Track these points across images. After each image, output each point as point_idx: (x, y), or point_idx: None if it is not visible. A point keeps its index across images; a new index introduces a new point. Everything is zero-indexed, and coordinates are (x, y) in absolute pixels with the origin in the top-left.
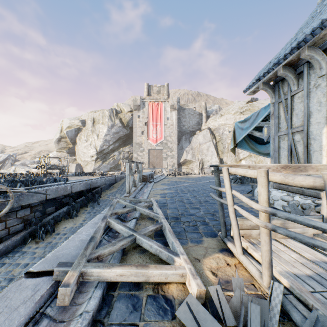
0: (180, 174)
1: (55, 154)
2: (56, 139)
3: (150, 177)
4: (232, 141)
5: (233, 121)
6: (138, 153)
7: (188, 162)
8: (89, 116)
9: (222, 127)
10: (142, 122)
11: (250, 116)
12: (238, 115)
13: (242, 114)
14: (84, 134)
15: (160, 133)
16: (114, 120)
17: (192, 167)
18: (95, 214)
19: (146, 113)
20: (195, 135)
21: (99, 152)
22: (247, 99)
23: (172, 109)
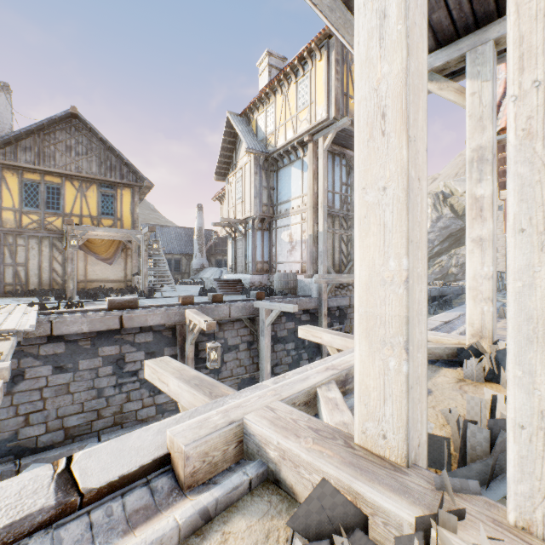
0: None
1: None
2: None
3: None
4: None
5: None
6: None
7: None
8: None
9: None
10: None
11: None
12: None
13: None
14: None
15: None
16: (441, 210)
17: None
18: None
19: None
20: None
21: None
22: None
23: None
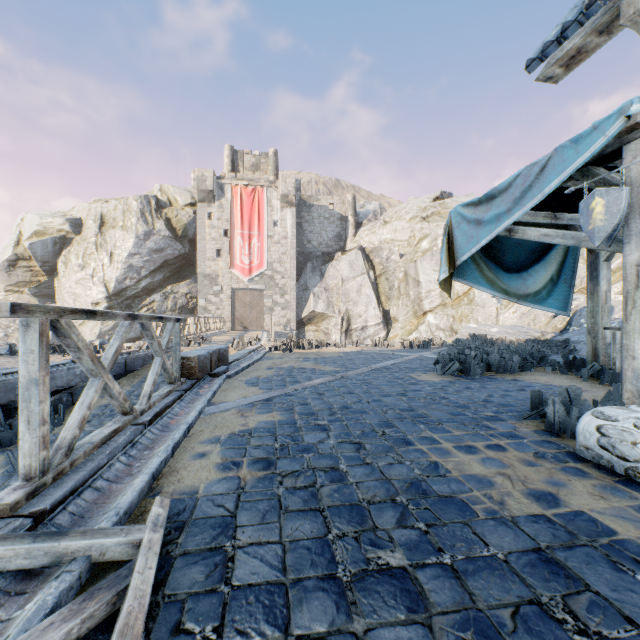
0: (302, 347)
1: (1, 298)
2: (3, 261)
3: (218, 360)
4: (444, 259)
5: (408, 234)
6: (209, 297)
7: (319, 317)
8: (90, 211)
9: (386, 247)
10: (219, 230)
11: (508, 180)
12: (419, 223)
13: (427, 221)
14: (77, 250)
15: (259, 255)
16: (153, 222)
17: (327, 329)
18: None
19: (228, 209)
20: (333, 260)
21: (115, 293)
22: (433, 194)
23: (285, 204)
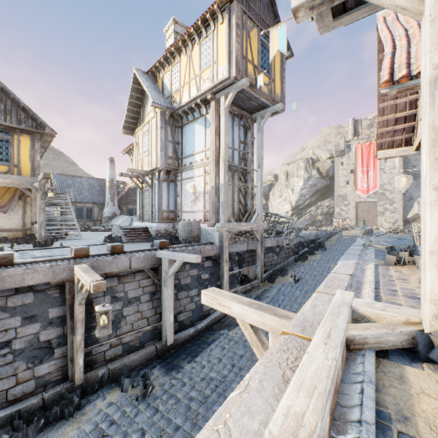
0: (404, 232)
1: None
2: None
3: (370, 232)
4: None
5: None
6: (341, 207)
7: None
8: (281, 170)
9: None
10: (347, 170)
11: None
12: None
13: None
14: (277, 189)
15: (373, 181)
16: (310, 172)
17: None
18: (326, 255)
19: (353, 158)
20: None
21: (294, 207)
22: None
23: None
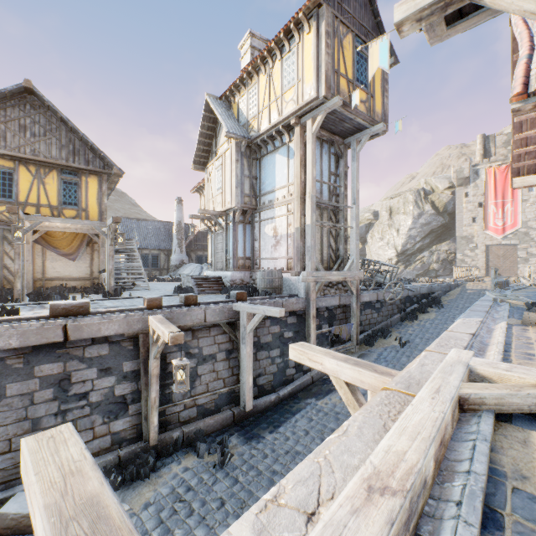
0: None
1: None
2: None
3: (505, 284)
4: None
5: None
6: (465, 252)
7: None
8: (382, 206)
9: None
10: (473, 203)
11: None
12: None
13: None
14: (377, 230)
15: (512, 217)
16: (422, 207)
17: None
18: (443, 313)
19: (482, 186)
20: None
21: (400, 253)
22: None
23: None
